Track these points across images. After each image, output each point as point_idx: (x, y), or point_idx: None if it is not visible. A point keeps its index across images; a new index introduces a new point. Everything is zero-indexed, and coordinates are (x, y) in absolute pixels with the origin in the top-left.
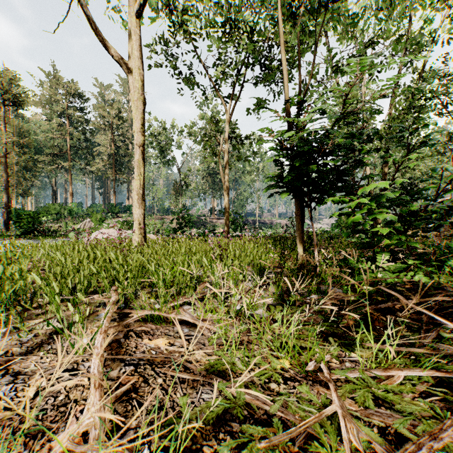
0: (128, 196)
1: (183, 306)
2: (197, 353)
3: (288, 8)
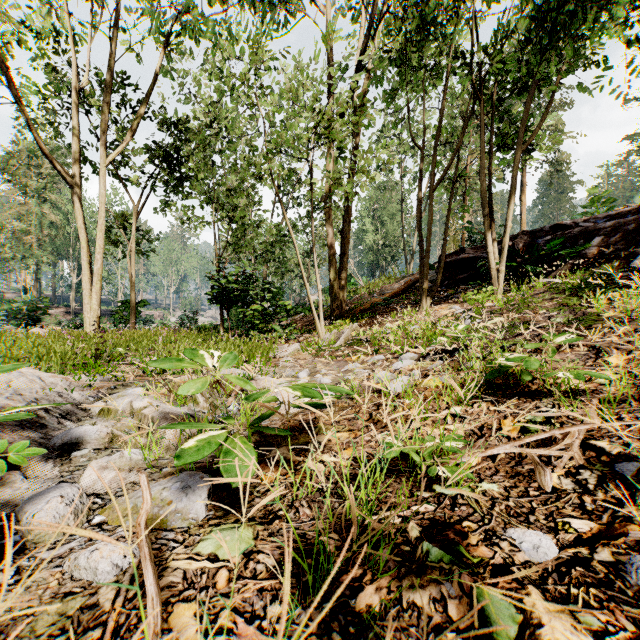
0: None
1: None
2: None
3: (212, 195)
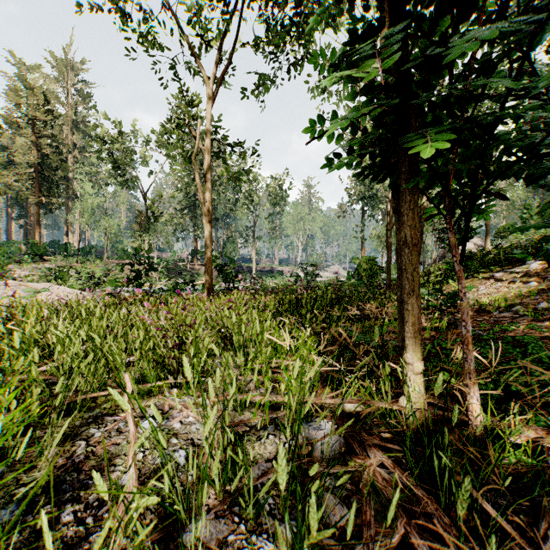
0: (67, 231)
1: None
2: None
3: None
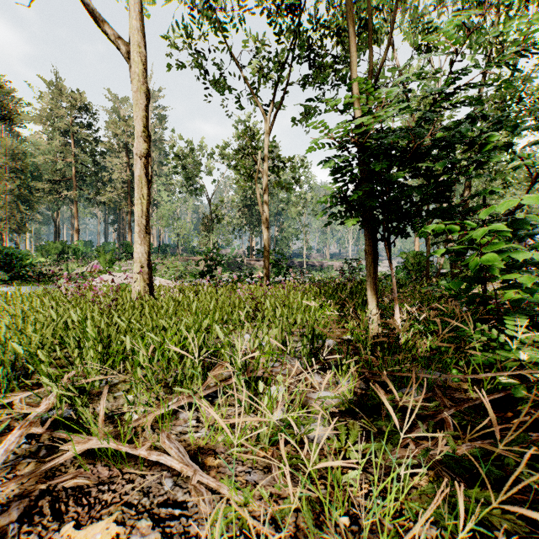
0: None
1: (180, 413)
2: None
3: None
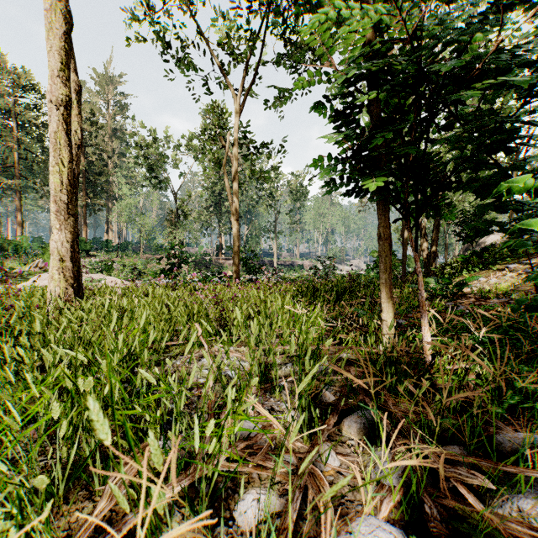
0: (107, 229)
1: None
2: None
3: None
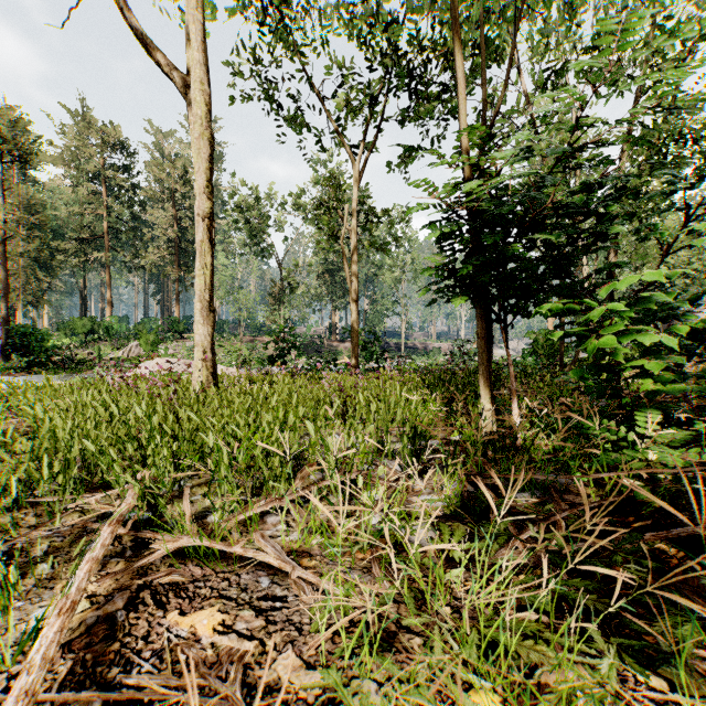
0: None
1: (267, 517)
2: (281, 658)
3: None
